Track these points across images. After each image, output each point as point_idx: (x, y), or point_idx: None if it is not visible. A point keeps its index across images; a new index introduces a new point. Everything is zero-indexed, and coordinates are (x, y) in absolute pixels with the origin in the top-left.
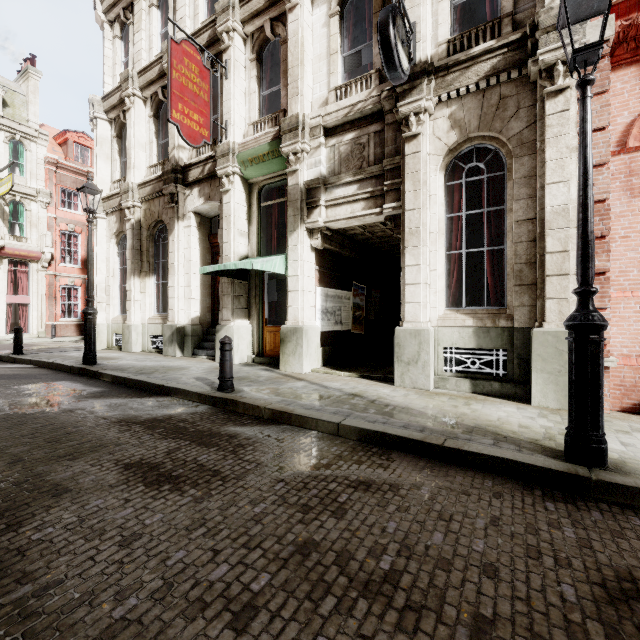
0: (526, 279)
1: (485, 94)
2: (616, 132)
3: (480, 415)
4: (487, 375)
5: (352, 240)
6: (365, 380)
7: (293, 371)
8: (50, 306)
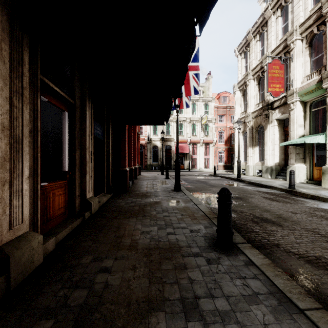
0: None
1: None
2: None
3: None
4: None
5: None
6: None
7: None
8: (215, 159)
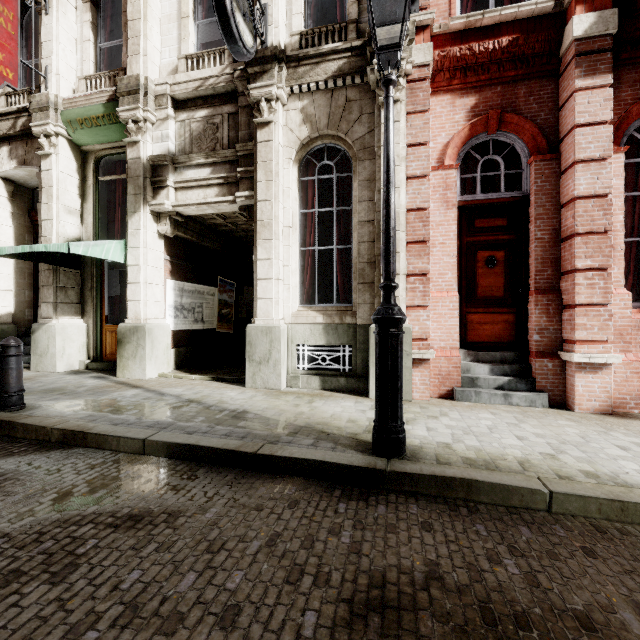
0: (368, 278)
1: (333, 94)
2: (437, 150)
3: (316, 413)
4: (336, 371)
5: (215, 231)
6: (217, 383)
7: (133, 377)
8: None
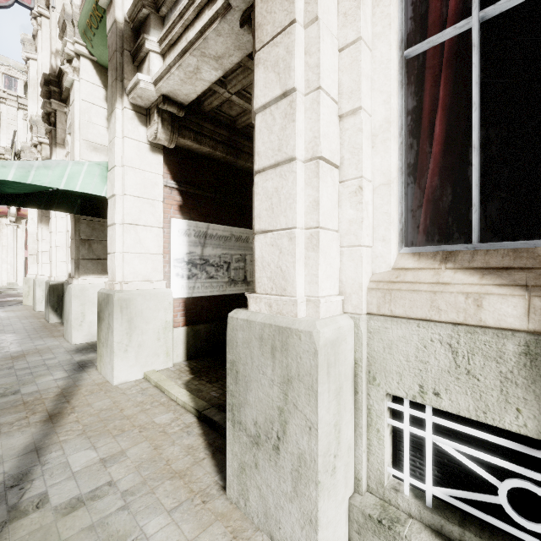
0: None
1: None
2: None
3: None
4: None
5: None
6: (190, 435)
7: (106, 376)
8: None
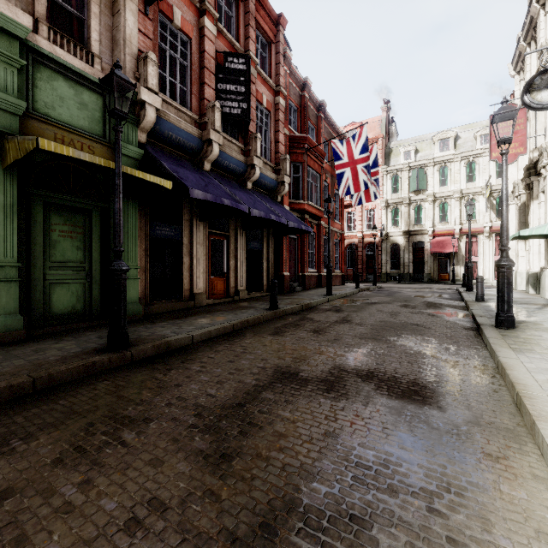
0: None
1: None
2: None
3: None
4: None
5: None
6: None
7: None
8: None
